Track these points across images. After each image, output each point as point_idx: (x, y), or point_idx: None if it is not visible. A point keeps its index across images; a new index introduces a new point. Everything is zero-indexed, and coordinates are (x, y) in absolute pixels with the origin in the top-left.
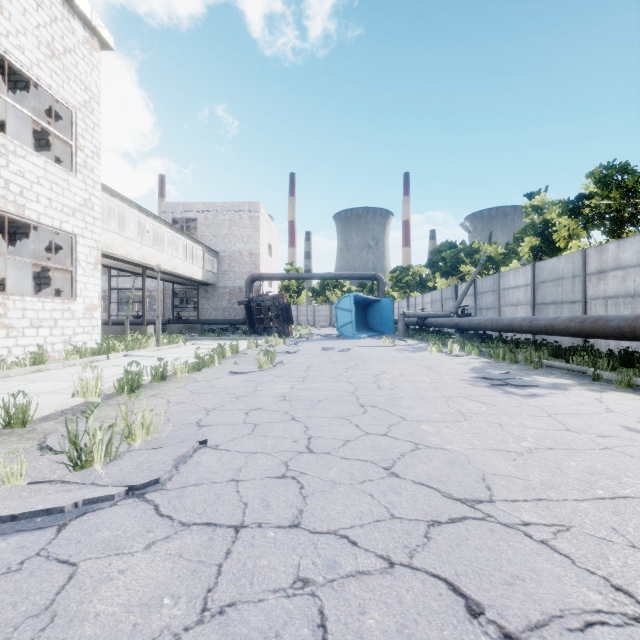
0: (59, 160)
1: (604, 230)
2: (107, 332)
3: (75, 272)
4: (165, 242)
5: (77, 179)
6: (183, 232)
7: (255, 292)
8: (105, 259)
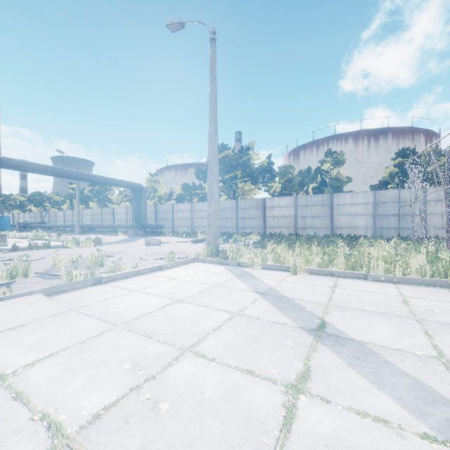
0: None
1: (83, 204)
2: None
3: None
4: None
5: None
6: None
7: None
8: None
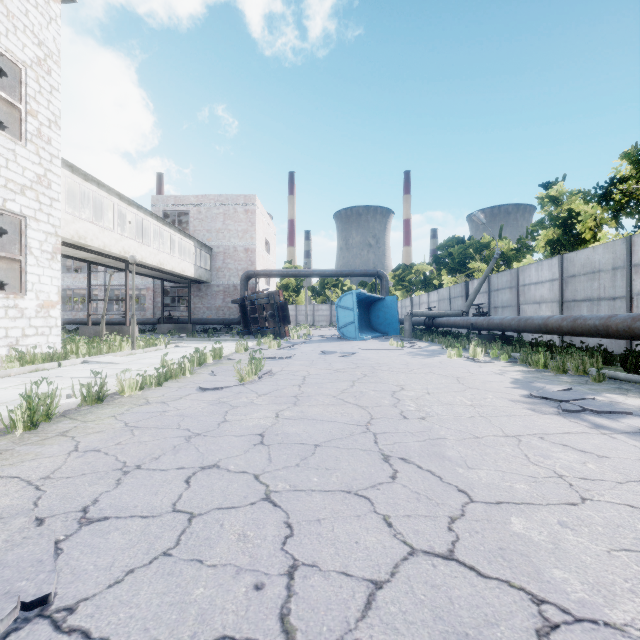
0: (10, 130)
1: None
2: (86, 333)
3: (25, 262)
4: (151, 235)
5: (27, 150)
6: (172, 225)
7: (251, 290)
8: (81, 252)
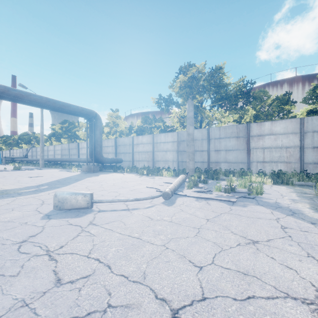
0: None
1: (58, 141)
2: None
3: None
4: None
5: None
6: None
7: None
8: None
